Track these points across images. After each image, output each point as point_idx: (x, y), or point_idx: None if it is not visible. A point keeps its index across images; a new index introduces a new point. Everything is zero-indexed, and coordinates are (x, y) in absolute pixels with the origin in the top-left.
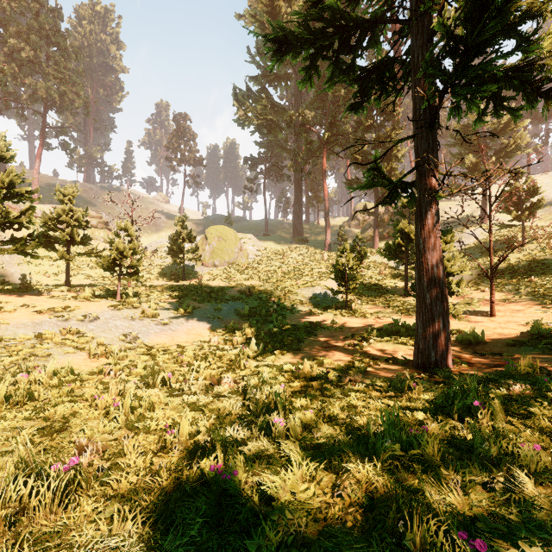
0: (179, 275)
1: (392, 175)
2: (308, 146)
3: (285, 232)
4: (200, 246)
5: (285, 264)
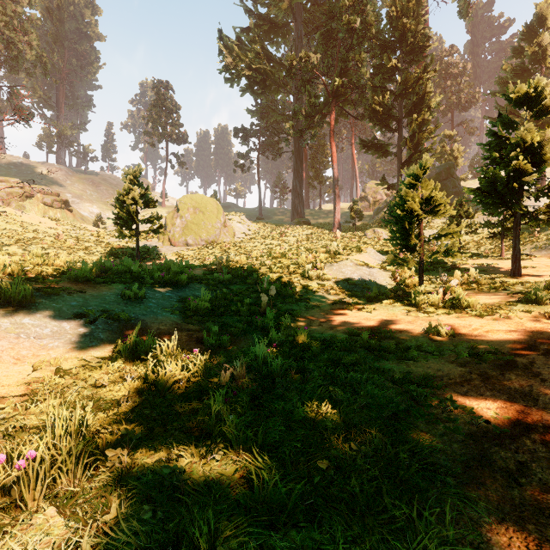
0: (135, 256)
1: (424, 130)
2: (312, 99)
3: (282, 217)
4: (169, 220)
5: (284, 242)
